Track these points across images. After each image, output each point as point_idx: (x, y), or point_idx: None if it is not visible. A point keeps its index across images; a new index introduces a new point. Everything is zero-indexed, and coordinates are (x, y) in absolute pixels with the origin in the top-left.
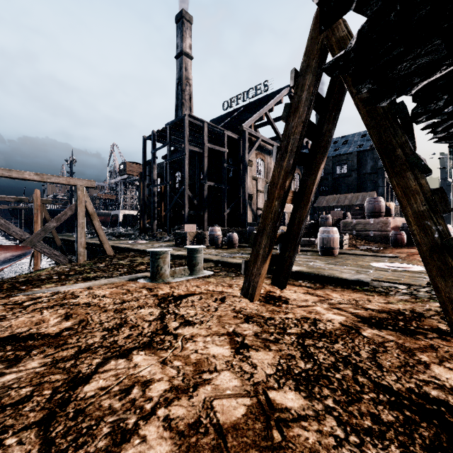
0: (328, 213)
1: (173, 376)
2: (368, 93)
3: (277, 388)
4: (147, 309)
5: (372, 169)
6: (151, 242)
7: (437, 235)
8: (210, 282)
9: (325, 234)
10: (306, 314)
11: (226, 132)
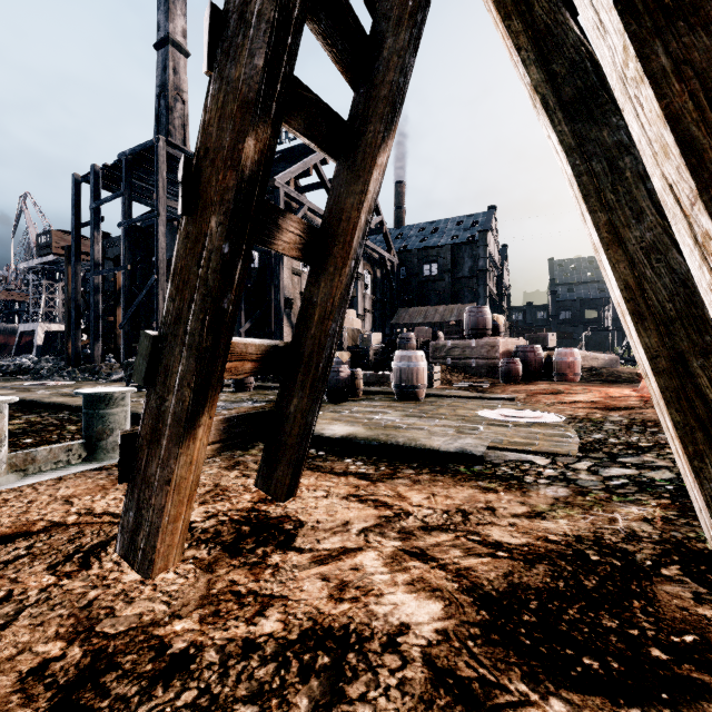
0: (411, 331)
1: None
2: None
3: None
4: None
5: (471, 271)
6: (79, 383)
7: None
8: None
9: (405, 362)
10: (324, 604)
11: None
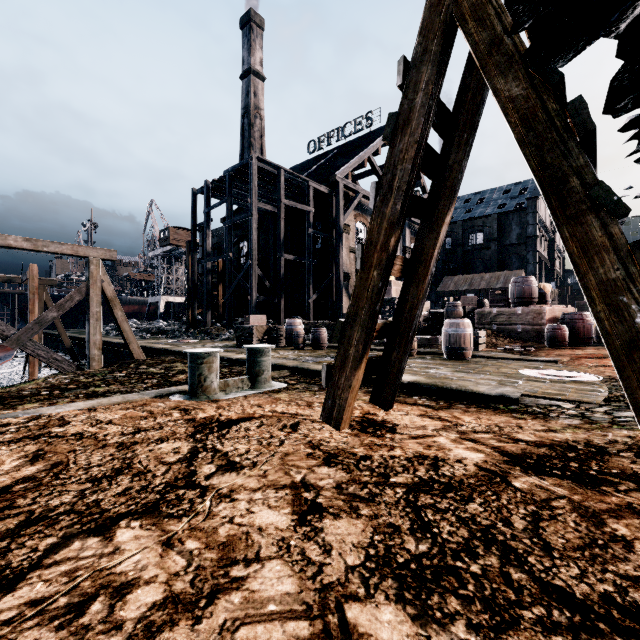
0: (457, 299)
1: (176, 573)
2: (522, 88)
3: (364, 596)
4: (172, 443)
5: (519, 238)
6: (202, 341)
7: (639, 319)
8: (280, 399)
9: (453, 329)
10: (422, 450)
11: (311, 183)
